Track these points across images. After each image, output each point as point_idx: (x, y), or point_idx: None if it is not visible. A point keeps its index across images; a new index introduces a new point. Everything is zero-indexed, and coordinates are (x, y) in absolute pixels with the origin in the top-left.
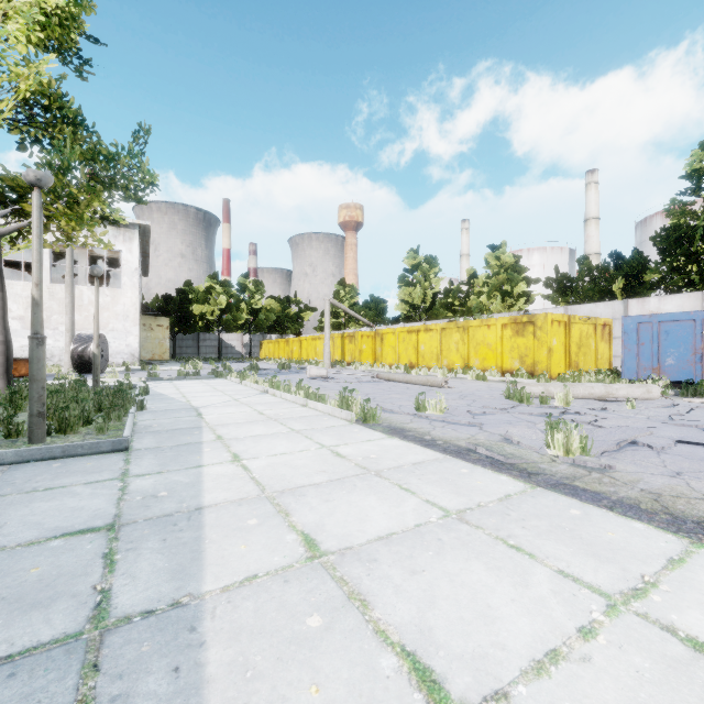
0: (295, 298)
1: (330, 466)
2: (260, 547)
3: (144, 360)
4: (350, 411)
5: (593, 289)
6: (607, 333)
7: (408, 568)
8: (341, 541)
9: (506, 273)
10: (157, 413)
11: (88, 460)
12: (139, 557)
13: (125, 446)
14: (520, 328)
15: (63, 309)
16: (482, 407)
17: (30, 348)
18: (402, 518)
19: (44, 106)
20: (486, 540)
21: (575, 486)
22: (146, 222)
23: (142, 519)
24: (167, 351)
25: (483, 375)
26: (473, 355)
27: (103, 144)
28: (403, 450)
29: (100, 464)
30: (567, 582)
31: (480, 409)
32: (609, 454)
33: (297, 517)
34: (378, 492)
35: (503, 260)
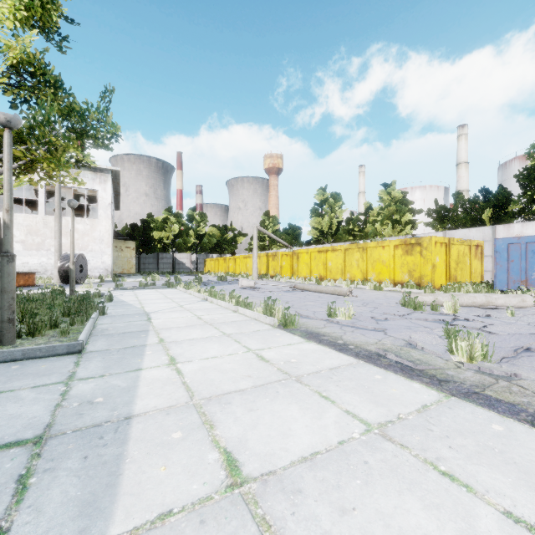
0: (231, 226)
1: (255, 371)
2: (180, 469)
3: (116, 273)
4: (273, 317)
5: (466, 218)
6: (479, 252)
7: (336, 504)
8: (264, 463)
9: (396, 205)
10: (115, 317)
11: (44, 362)
12: (53, 481)
13: (79, 349)
14: (409, 248)
15: (54, 235)
16: (383, 313)
17: (1, 264)
18: (324, 433)
19: (30, 72)
20: (415, 464)
21: (488, 396)
22: (117, 168)
23: (71, 430)
24: (133, 267)
25: (379, 286)
26: (371, 270)
27: (77, 102)
28: (319, 354)
29: (53, 367)
30: (520, 531)
31: (381, 315)
32: (508, 360)
33: (221, 430)
34: (300, 400)
35: (393, 195)
